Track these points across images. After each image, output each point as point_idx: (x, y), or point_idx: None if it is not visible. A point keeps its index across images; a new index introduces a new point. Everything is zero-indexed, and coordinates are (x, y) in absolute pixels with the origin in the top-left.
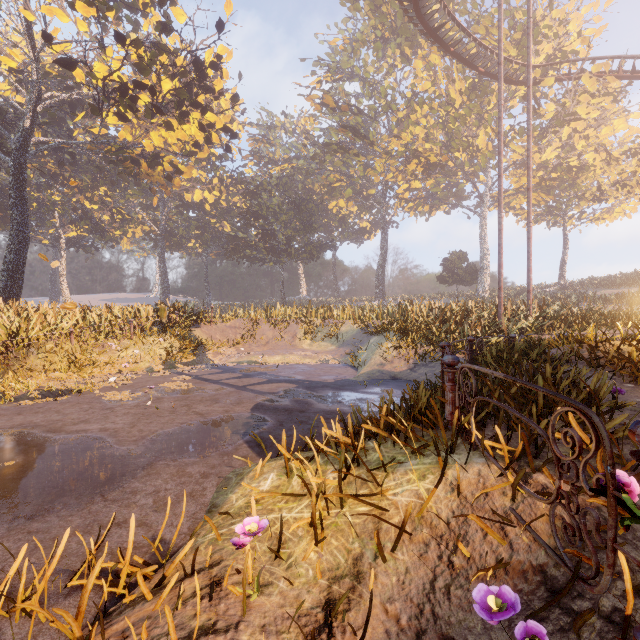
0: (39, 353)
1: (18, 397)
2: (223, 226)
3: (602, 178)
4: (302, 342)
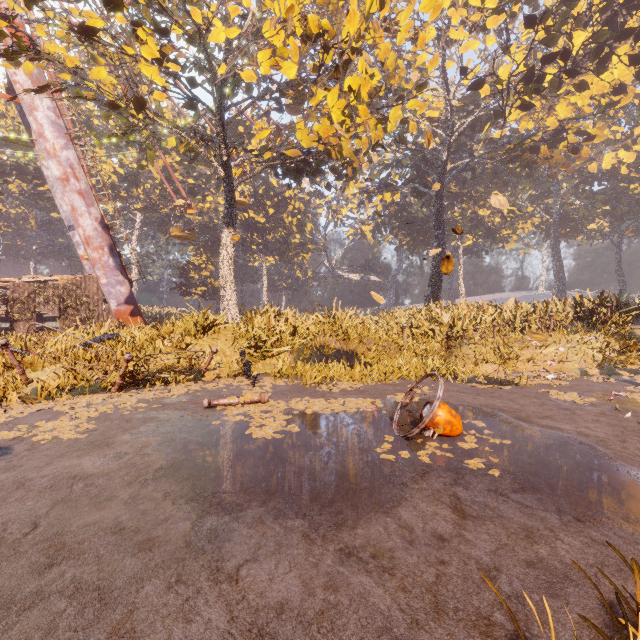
0: (469, 344)
1: (468, 379)
2: None
3: None
4: None
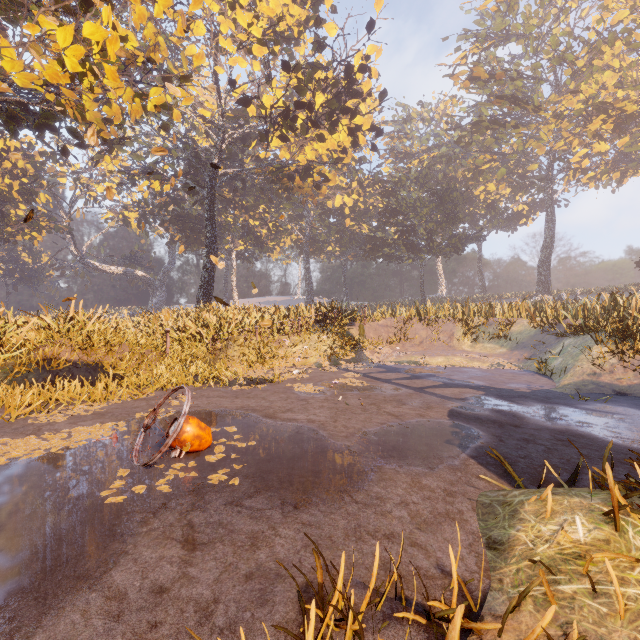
0: (235, 346)
1: (230, 382)
2: (360, 228)
3: None
4: (461, 343)
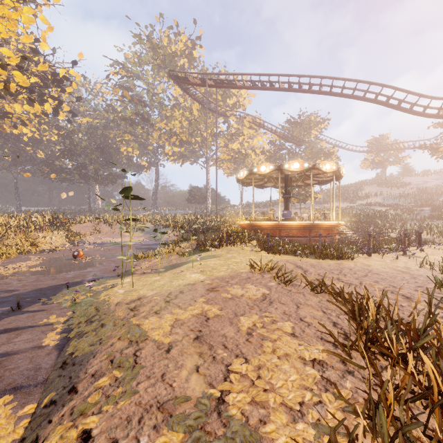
0: (8, 239)
1: (39, 252)
2: (37, 153)
3: (254, 160)
4: (125, 233)
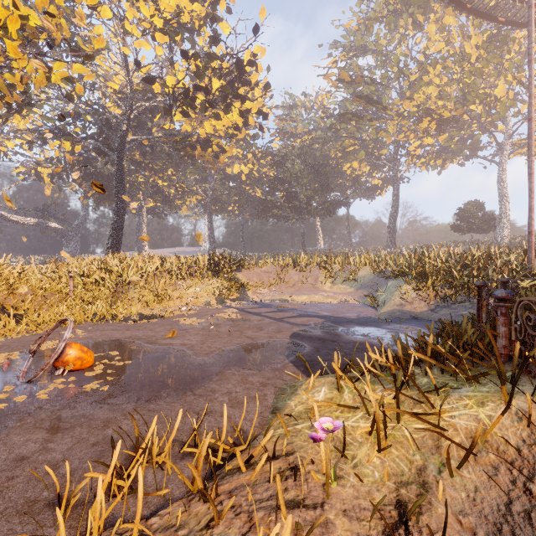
0: (135, 289)
1: (125, 318)
2: (255, 192)
3: None
4: (323, 285)
